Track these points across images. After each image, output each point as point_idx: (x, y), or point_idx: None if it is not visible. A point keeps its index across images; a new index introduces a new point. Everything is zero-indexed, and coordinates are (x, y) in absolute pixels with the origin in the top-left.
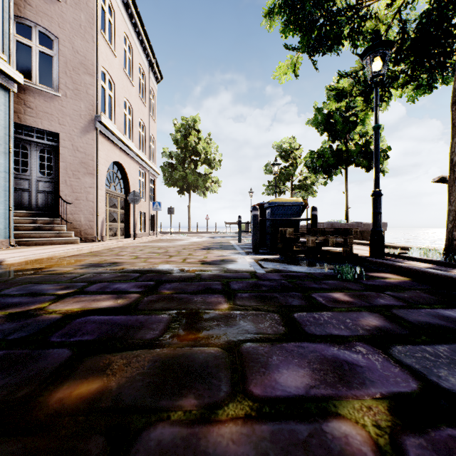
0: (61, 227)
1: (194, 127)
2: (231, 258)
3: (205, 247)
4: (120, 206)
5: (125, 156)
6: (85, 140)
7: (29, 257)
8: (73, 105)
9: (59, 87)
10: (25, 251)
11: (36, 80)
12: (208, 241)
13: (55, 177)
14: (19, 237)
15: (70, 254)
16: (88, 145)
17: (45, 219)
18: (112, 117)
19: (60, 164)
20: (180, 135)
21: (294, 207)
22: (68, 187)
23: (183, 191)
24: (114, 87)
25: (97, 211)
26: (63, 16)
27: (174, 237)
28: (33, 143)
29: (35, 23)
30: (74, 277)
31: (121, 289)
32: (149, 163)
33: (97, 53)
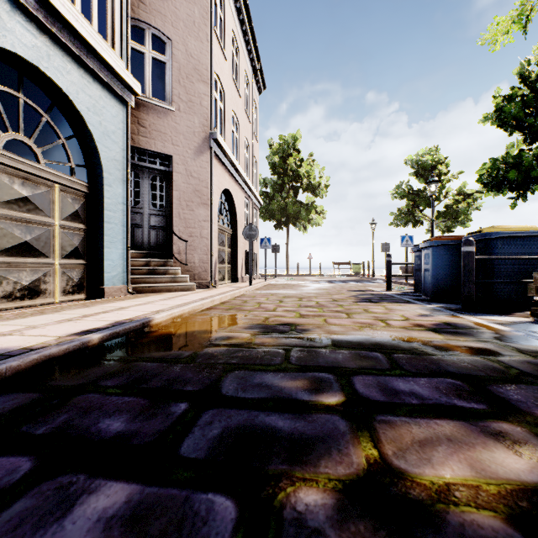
0: (175, 270)
1: (295, 147)
2: (457, 322)
3: (359, 298)
4: (227, 244)
5: (233, 182)
6: (198, 163)
7: (174, 312)
8: (186, 121)
9: (172, 100)
10: (152, 301)
11: (149, 93)
12: (341, 288)
13: (166, 210)
14: (134, 282)
15: (205, 306)
16: (202, 169)
17: (158, 261)
18: (223, 134)
19: (173, 193)
20: (278, 157)
21: (529, 240)
22: (182, 220)
23: (280, 225)
24: (224, 98)
25: (211, 250)
26: (177, 13)
27: (283, 281)
28: (145, 169)
29: (148, 24)
30: (283, 355)
31: (435, 400)
32: (254, 191)
33: (211, 54)
